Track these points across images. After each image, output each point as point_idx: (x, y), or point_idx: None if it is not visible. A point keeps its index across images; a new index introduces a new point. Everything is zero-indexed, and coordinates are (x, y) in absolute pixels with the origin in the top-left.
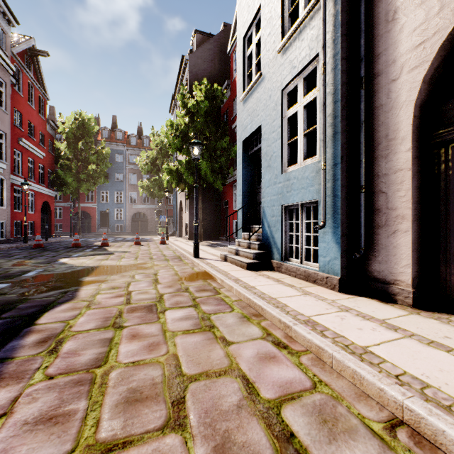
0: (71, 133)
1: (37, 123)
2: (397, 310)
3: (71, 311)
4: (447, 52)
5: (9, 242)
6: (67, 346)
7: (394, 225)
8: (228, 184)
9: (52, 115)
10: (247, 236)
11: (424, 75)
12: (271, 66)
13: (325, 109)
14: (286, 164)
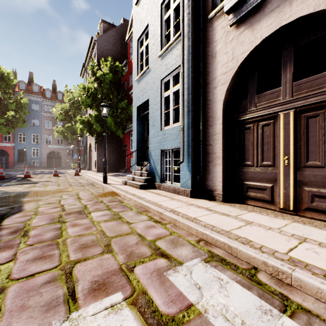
0: None
1: None
2: (215, 203)
3: (24, 217)
4: (236, 79)
5: None
6: (33, 233)
7: (215, 161)
8: (126, 133)
9: None
10: (140, 168)
11: (226, 88)
12: (155, 64)
13: (183, 97)
14: (163, 125)
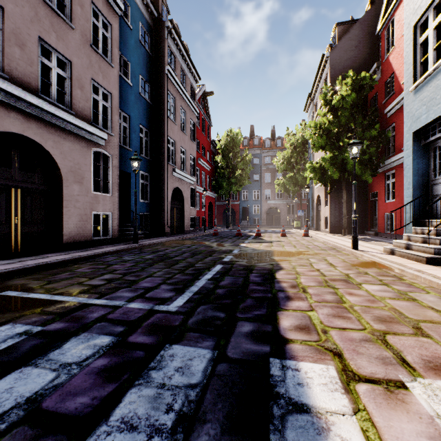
0: (225, 148)
1: (206, 145)
2: None
3: (289, 275)
4: None
5: (196, 231)
6: (310, 291)
7: None
8: (376, 175)
9: None
10: (421, 231)
11: None
12: None
13: None
14: None
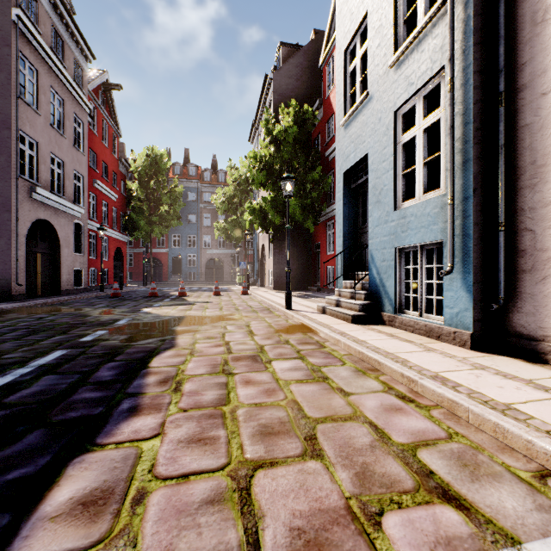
0: (143, 172)
1: (110, 163)
2: (548, 371)
3: (177, 357)
4: None
5: (86, 290)
6: (187, 387)
7: (545, 270)
8: (319, 224)
9: (121, 152)
10: (350, 285)
11: None
12: (381, 83)
13: (452, 133)
14: (400, 198)
